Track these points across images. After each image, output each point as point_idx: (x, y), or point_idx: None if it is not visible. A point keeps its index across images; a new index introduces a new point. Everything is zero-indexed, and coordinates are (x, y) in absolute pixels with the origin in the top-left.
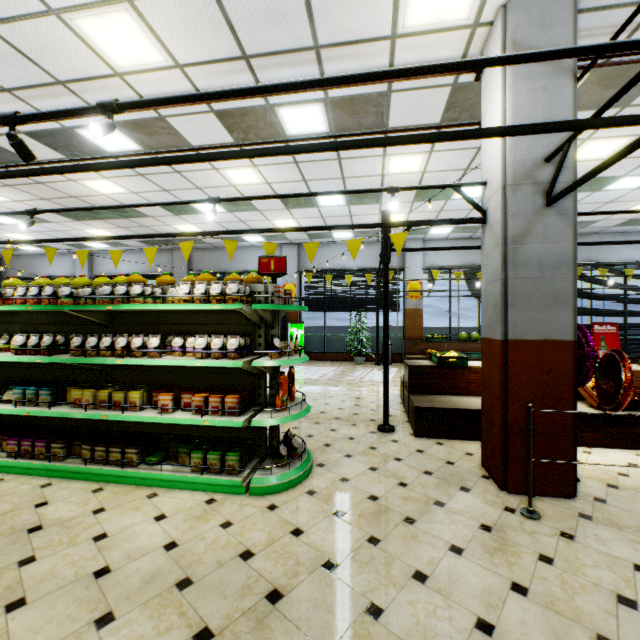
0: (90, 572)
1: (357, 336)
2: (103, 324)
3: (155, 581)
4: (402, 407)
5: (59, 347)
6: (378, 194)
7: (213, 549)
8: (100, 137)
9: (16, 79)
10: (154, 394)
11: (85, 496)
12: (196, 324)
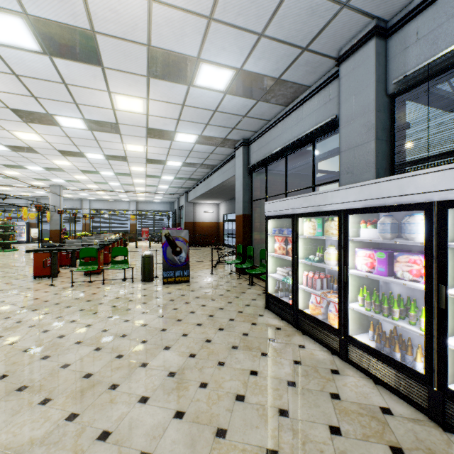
0: None
1: None
2: None
3: None
4: None
5: None
6: None
7: None
8: None
9: None
10: None
11: None
12: None
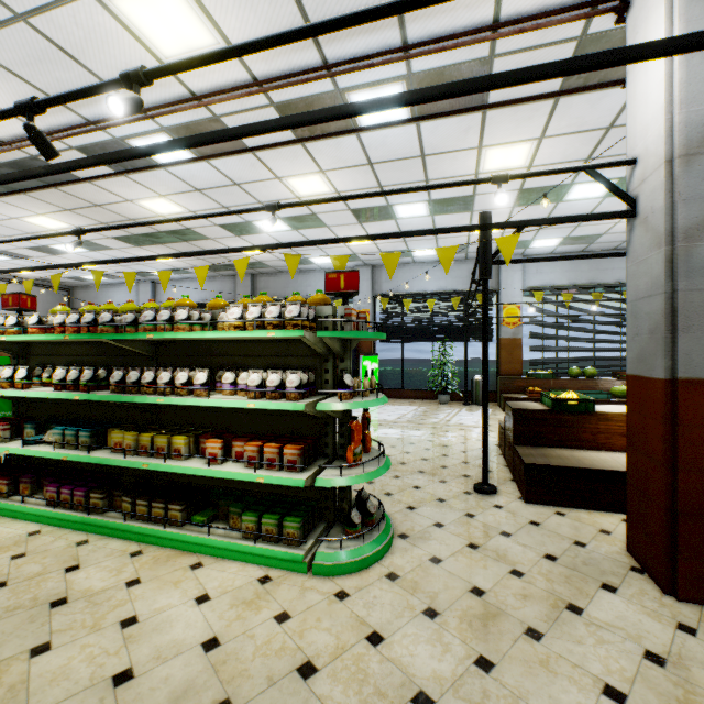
0: (109, 675)
1: (441, 371)
2: (149, 356)
3: (186, 700)
4: (502, 460)
5: (100, 382)
6: (469, 199)
7: (263, 655)
8: (122, 114)
9: (61, 83)
10: (201, 440)
11: (121, 561)
12: (251, 356)
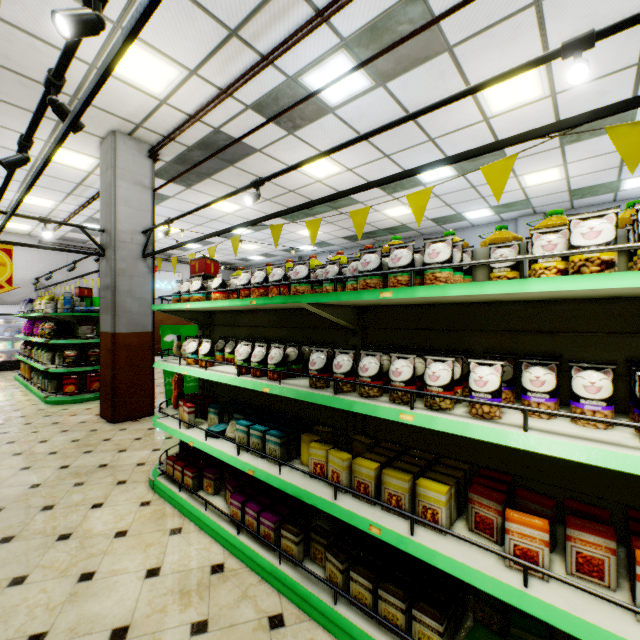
0: None
1: None
2: (348, 328)
3: None
4: None
5: (290, 365)
6: None
7: None
8: None
9: (241, 3)
10: (474, 497)
11: None
12: (557, 332)
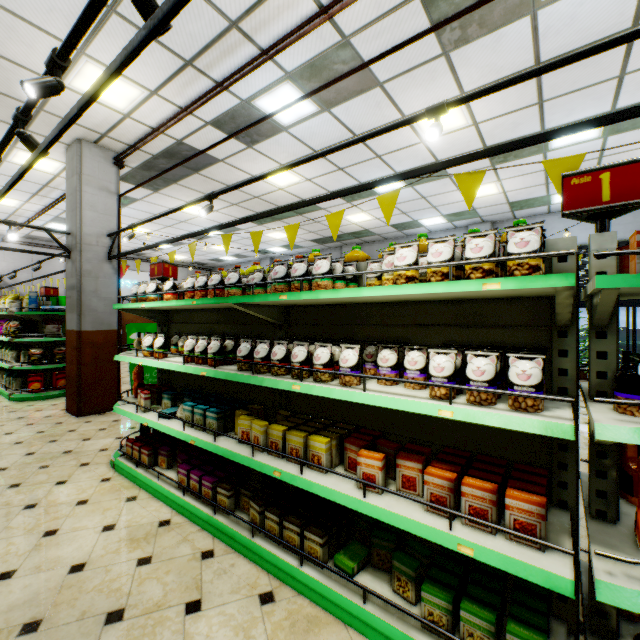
0: None
1: None
2: (276, 324)
3: None
4: None
5: (227, 355)
6: None
7: None
8: None
9: (194, 40)
10: (347, 445)
11: (248, 609)
12: (412, 325)
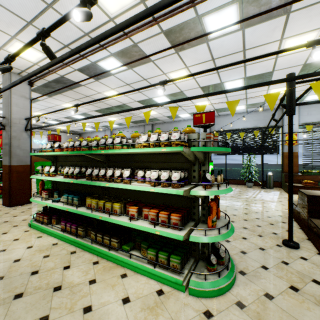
0: None
1: (248, 170)
2: (104, 162)
3: None
4: (296, 224)
5: (82, 174)
6: (269, 74)
7: None
8: (79, 20)
9: (68, 38)
10: (127, 206)
11: (88, 266)
12: (152, 162)
